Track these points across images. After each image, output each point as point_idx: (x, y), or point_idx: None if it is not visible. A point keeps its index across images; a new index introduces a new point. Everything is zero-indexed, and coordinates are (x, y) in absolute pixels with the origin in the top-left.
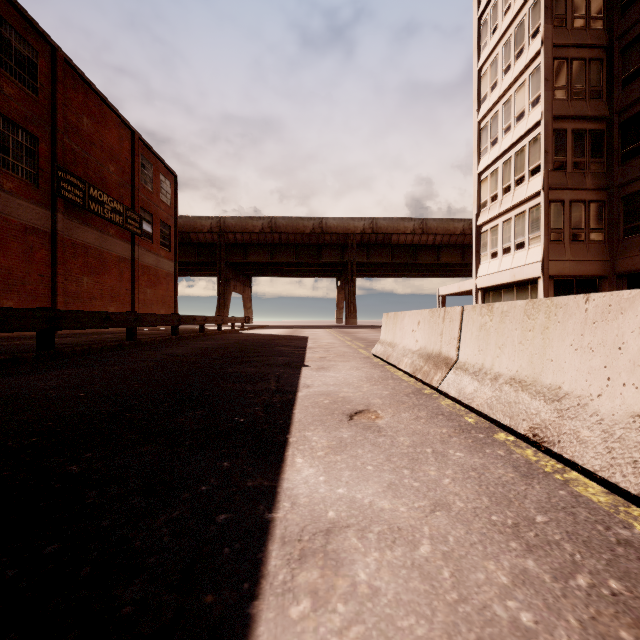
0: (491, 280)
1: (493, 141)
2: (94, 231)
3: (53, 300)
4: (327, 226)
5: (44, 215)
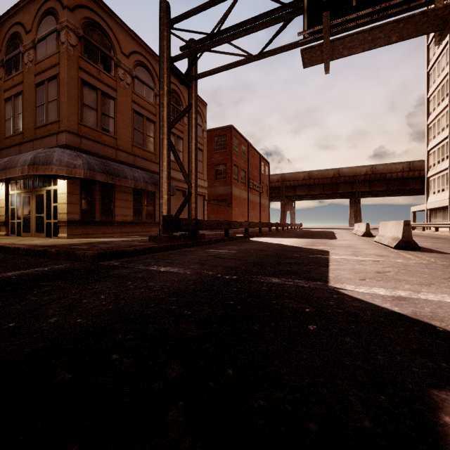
0: (432, 205)
1: (433, 136)
2: (253, 195)
3: (248, 219)
4: (342, 172)
5: (246, 194)
